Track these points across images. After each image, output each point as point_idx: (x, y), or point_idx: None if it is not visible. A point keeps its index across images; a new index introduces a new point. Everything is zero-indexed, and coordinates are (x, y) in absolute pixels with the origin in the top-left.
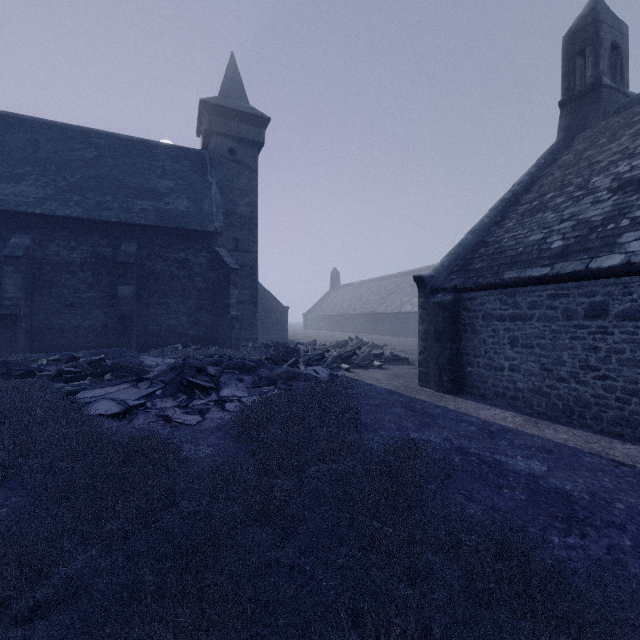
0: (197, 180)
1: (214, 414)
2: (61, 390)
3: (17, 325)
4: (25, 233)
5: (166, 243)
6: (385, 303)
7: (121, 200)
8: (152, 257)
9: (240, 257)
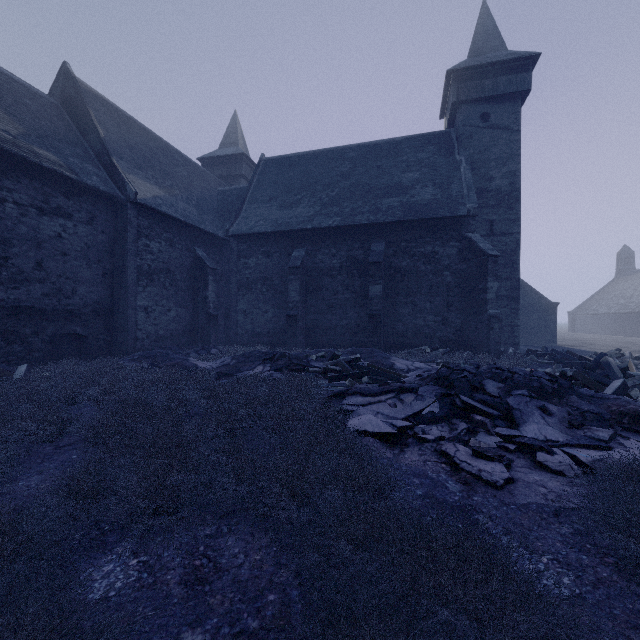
0: (443, 163)
1: (525, 471)
2: (327, 389)
3: (296, 324)
4: (301, 247)
5: (412, 237)
6: None
7: (370, 203)
8: (398, 254)
9: (495, 242)
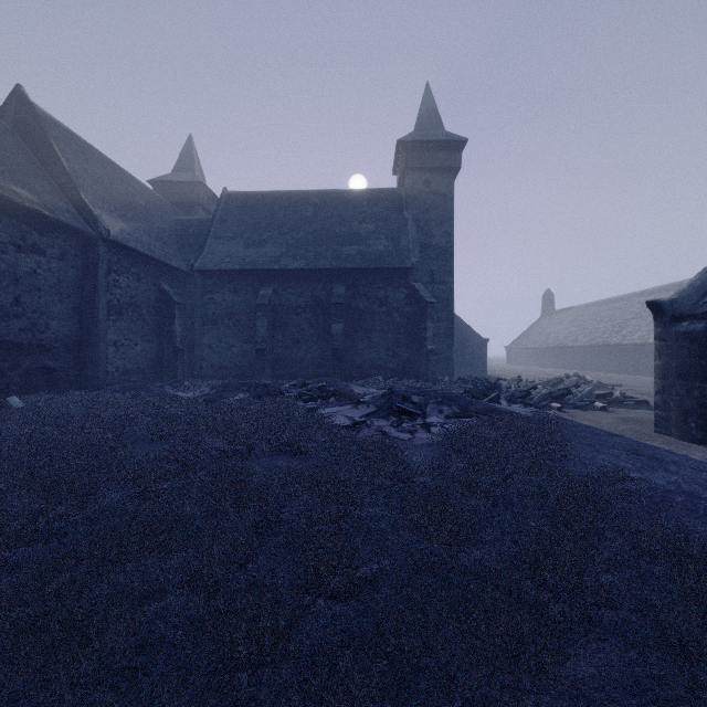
0: (394, 219)
1: (421, 434)
2: (303, 407)
3: (265, 357)
4: (268, 285)
5: (368, 283)
6: (622, 331)
7: (332, 249)
8: (357, 297)
9: (435, 289)
